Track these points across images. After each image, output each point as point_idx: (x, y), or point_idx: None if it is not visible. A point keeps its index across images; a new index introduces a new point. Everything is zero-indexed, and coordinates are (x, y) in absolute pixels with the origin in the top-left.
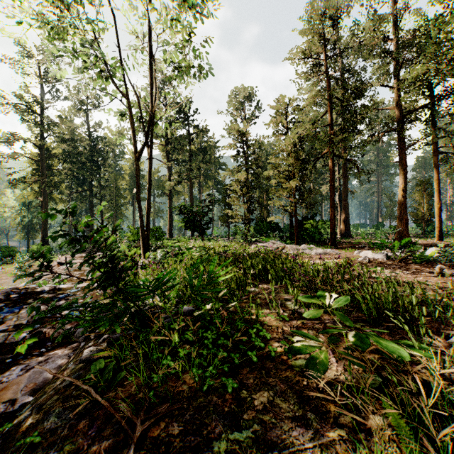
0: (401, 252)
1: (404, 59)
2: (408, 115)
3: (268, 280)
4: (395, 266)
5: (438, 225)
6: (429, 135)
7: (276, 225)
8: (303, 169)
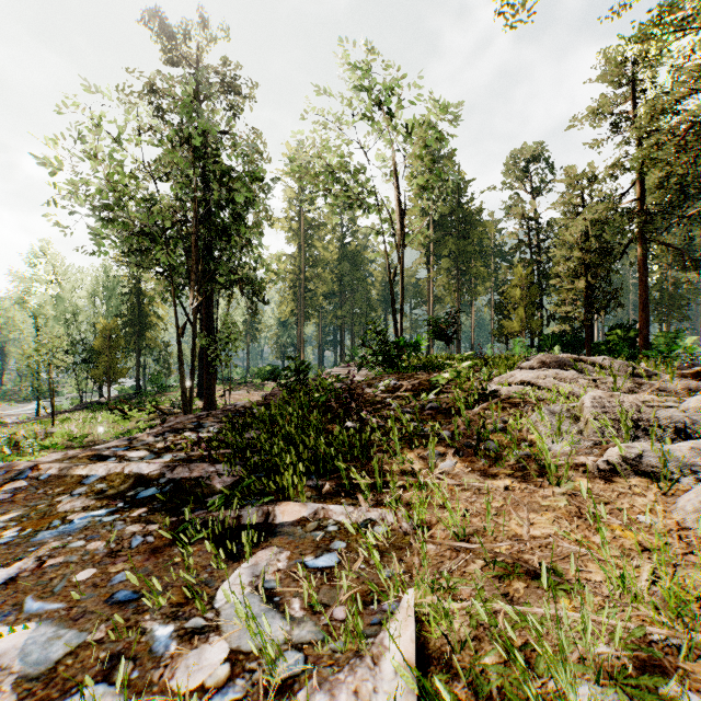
0: None
1: None
2: None
3: None
4: None
5: None
6: None
7: (575, 340)
8: (607, 259)
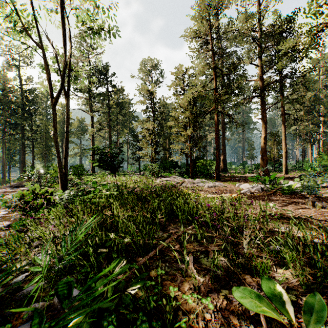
0: (269, 184)
1: (265, 45)
2: (267, 86)
3: (174, 219)
4: (275, 198)
5: (285, 164)
6: (280, 100)
7: (175, 163)
8: (196, 121)
